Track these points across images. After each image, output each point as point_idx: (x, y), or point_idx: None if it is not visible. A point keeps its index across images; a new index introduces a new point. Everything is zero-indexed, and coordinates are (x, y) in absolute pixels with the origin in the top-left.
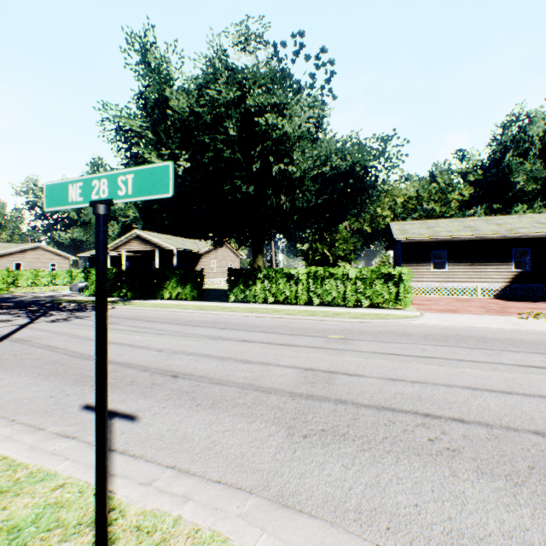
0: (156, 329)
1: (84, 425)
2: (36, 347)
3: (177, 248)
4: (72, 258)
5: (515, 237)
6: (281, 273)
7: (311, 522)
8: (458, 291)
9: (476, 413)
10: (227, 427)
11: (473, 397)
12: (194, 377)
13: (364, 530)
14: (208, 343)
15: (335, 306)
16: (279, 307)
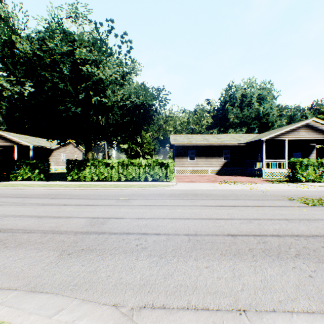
0: None
1: None
2: None
3: (33, 145)
4: None
5: (224, 145)
6: (102, 162)
7: (45, 296)
8: (200, 171)
9: (167, 229)
10: (20, 257)
11: (172, 222)
12: (12, 230)
13: (73, 293)
14: (36, 208)
15: (135, 181)
16: (99, 183)
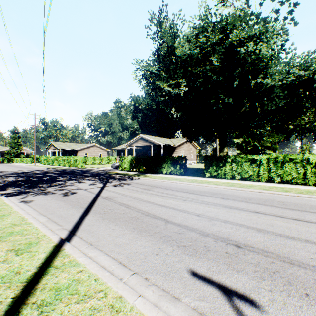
0: (177, 196)
1: (211, 302)
2: (117, 204)
3: (163, 144)
4: (108, 150)
5: None
6: (245, 158)
7: None
8: None
9: None
10: None
11: None
12: (257, 250)
13: None
14: (228, 211)
15: (292, 184)
16: (247, 183)
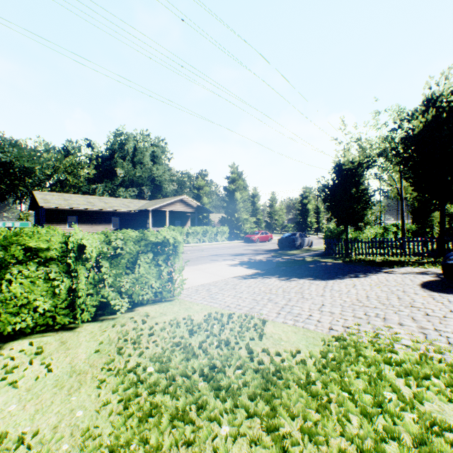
0: None
1: None
2: None
3: None
4: None
5: (114, 211)
6: None
7: None
8: None
9: None
10: None
11: None
12: None
13: None
14: None
15: None
16: None
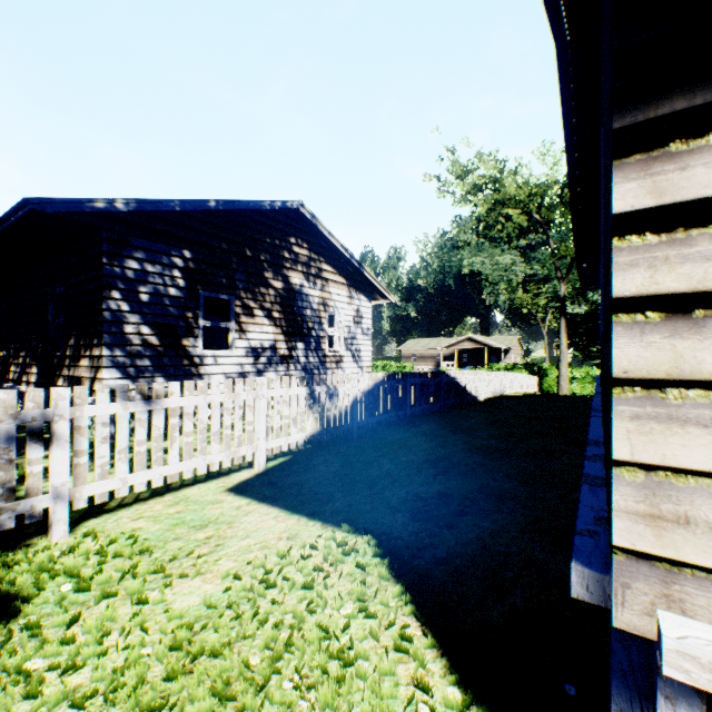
0: None
1: None
2: None
3: (505, 347)
4: None
5: None
6: None
7: None
8: None
9: None
10: None
11: None
12: None
13: None
14: None
15: None
16: None
